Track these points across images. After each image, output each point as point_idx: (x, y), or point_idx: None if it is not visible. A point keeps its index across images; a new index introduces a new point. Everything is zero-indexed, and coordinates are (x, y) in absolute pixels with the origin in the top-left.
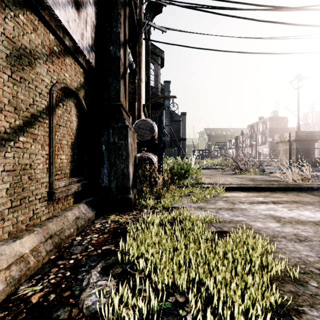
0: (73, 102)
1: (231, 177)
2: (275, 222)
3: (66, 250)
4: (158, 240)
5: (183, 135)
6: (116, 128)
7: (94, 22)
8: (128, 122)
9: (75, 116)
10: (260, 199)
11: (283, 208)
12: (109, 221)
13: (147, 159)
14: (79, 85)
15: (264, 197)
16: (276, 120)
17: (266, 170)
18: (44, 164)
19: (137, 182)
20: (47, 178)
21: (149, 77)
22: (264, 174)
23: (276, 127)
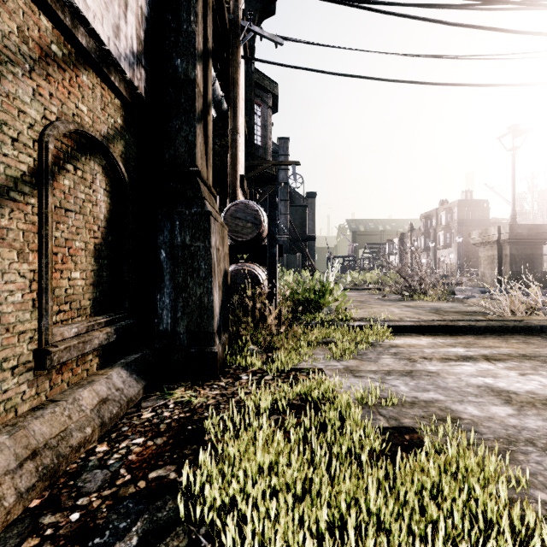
0: (100, 165)
1: (397, 306)
2: (503, 403)
3: (68, 481)
4: (270, 461)
5: (311, 232)
6: (187, 217)
7: (144, 9)
8: (212, 206)
9: (104, 192)
10: (460, 351)
11: (509, 371)
12: (172, 403)
13: (248, 275)
14: (113, 130)
15: (465, 346)
16: (469, 205)
17: (458, 293)
18: (25, 292)
19: (229, 319)
20: (34, 322)
21: (252, 129)
22: (454, 300)
23: (469, 217)
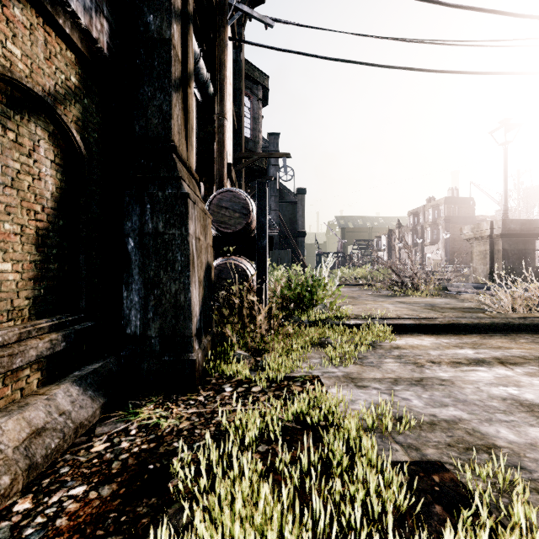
0: (45, 130)
1: (391, 302)
2: None
3: None
4: None
5: (301, 228)
6: (160, 200)
7: None
8: (192, 189)
9: (52, 165)
10: (469, 354)
11: (531, 378)
12: (134, 427)
13: (235, 269)
14: (63, 89)
15: (473, 347)
16: (455, 203)
17: (451, 289)
18: None
19: (212, 318)
20: None
21: (241, 119)
22: (447, 296)
23: (455, 214)
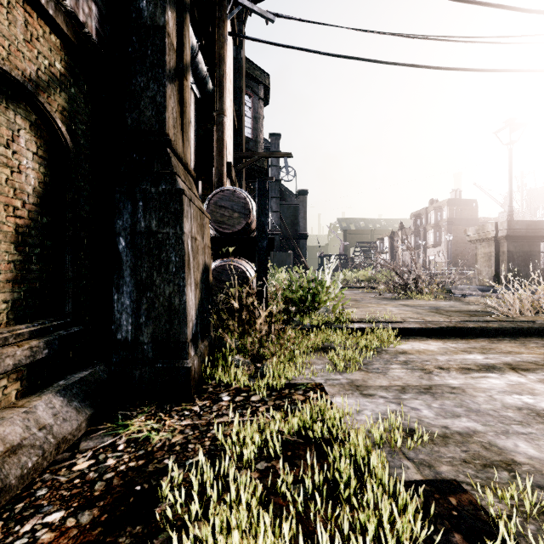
0: (26, 119)
1: (395, 305)
2: None
3: None
4: None
5: (303, 230)
6: (153, 197)
7: None
8: (188, 186)
9: (35, 157)
10: (479, 359)
11: None
12: (123, 441)
13: (234, 271)
14: (47, 75)
15: (482, 352)
16: (458, 204)
17: (455, 291)
18: None
19: (210, 323)
20: None
21: (241, 118)
22: (451, 299)
23: (458, 216)
